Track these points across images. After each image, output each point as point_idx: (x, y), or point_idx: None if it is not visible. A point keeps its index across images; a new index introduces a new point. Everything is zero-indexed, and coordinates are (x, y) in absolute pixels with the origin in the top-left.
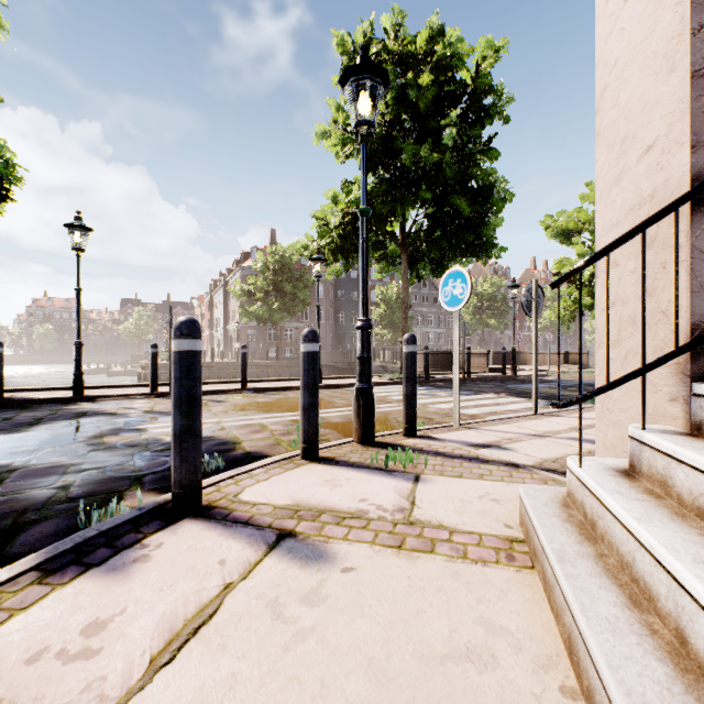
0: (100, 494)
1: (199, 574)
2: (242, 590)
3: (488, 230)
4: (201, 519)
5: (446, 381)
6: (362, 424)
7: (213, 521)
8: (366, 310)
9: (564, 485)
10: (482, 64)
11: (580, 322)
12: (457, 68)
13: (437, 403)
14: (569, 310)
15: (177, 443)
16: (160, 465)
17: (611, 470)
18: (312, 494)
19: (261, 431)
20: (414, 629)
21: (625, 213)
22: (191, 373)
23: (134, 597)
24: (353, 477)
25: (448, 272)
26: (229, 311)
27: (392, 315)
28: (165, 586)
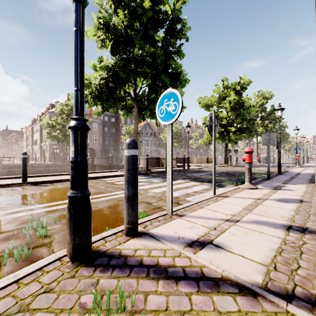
0: None
1: None
2: None
3: None
4: None
5: (157, 172)
6: (73, 238)
7: None
8: (81, 109)
9: None
10: (176, 4)
11: None
12: (163, 2)
13: (153, 188)
14: (208, 139)
15: None
16: None
17: None
18: None
19: None
20: None
21: None
22: None
23: None
24: None
25: (163, 94)
26: (42, 136)
27: None
28: None
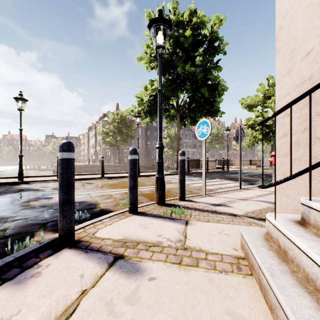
0: (22, 233)
1: (68, 284)
2: (91, 294)
3: (216, 104)
4: (73, 248)
5: (197, 173)
6: (159, 194)
7: (80, 250)
8: (161, 139)
9: (260, 225)
10: (214, 27)
11: (275, 143)
12: (202, 28)
13: (193, 183)
14: (251, 141)
15: (61, 208)
16: (56, 217)
17: (291, 221)
18: (134, 232)
19: (109, 198)
20: (190, 319)
21: (293, 88)
22: (69, 170)
23: (27, 302)
24: (155, 223)
25: (200, 121)
26: (97, 141)
27: (172, 143)
28: (47, 293)
